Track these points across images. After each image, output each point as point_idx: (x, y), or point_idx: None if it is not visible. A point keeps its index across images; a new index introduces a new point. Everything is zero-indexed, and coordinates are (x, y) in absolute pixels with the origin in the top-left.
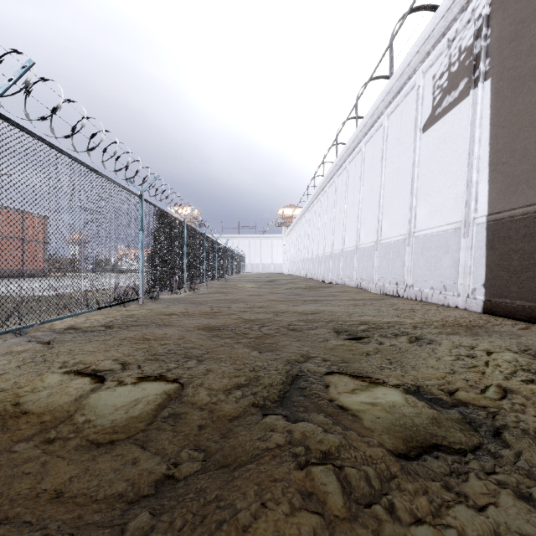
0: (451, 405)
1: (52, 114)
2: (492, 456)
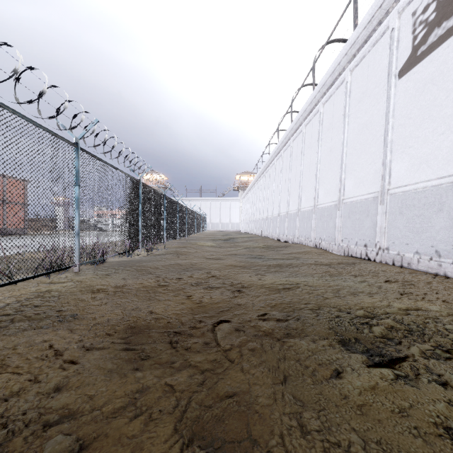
0: None
1: None
2: None
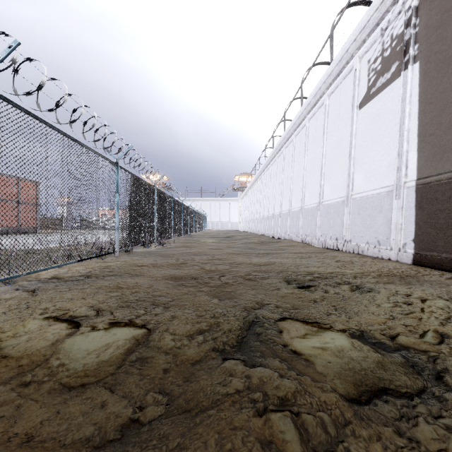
0: (394, 349)
1: (36, 89)
2: (437, 399)
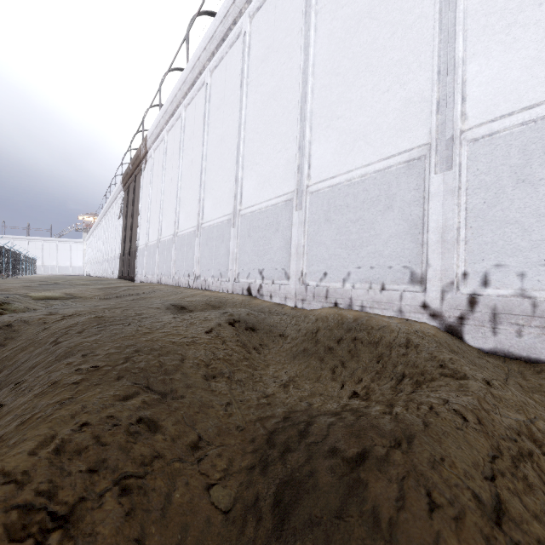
0: None
1: None
2: None
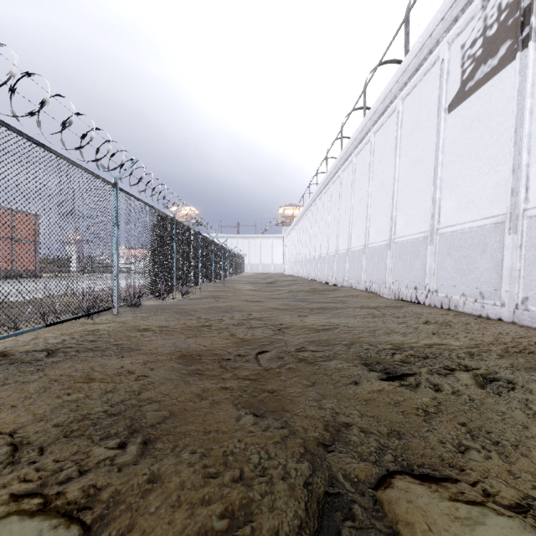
0: None
1: None
2: None
